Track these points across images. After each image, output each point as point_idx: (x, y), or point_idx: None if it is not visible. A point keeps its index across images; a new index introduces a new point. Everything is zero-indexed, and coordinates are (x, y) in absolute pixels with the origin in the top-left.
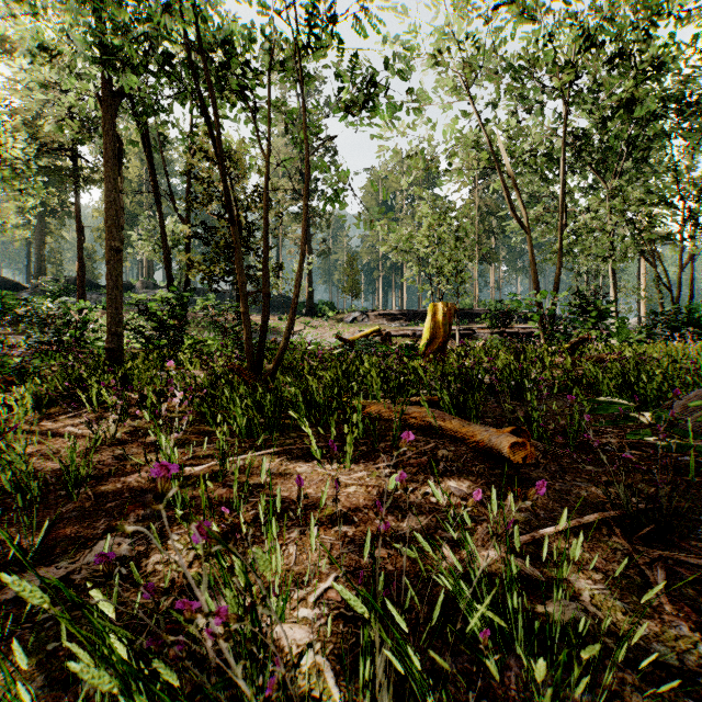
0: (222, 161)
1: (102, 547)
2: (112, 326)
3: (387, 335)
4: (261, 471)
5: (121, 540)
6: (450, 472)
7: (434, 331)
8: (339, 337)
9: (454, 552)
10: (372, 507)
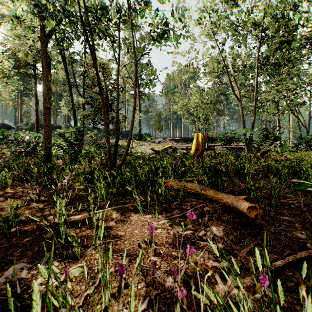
0: (95, 63)
1: (10, 272)
2: (46, 144)
3: (175, 148)
4: (101, 231)
5: (24, 265)
6: (211, 220)
7: (197, 146)
8: (152, 149)
9: (222, 277)
10: (170, 243)
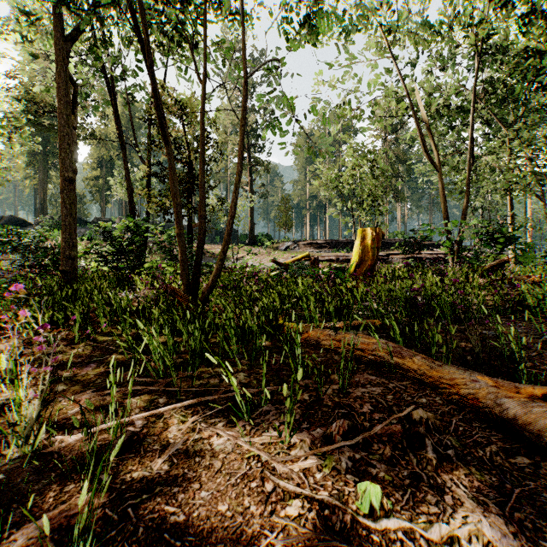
0: (153, 76)
1: None
2: (66, 250)
3: (315, 259)
4: None
5: None
6: (446, 460)
7: (363, 255)
8: (275, 261)
9: None
10: None
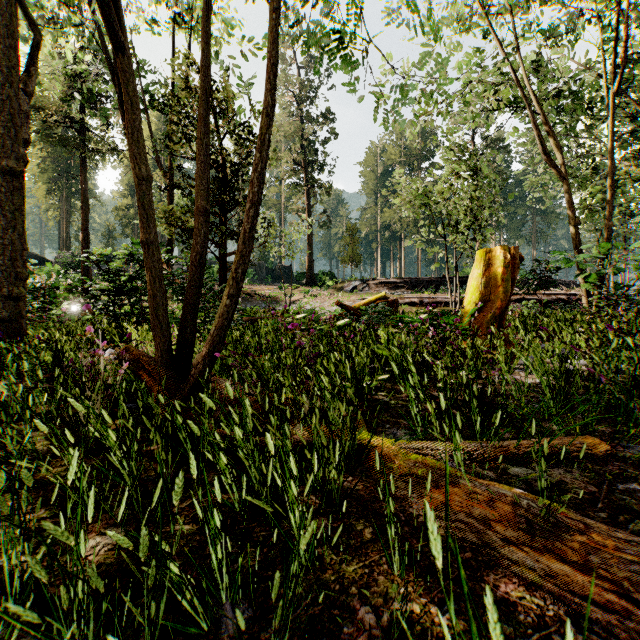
0: None
1: None
2: (5, 284)
3: (394, 302)
4: None
5: None
6: None
7: (487, 291)
8: (340, 303)
9: None
10: None
